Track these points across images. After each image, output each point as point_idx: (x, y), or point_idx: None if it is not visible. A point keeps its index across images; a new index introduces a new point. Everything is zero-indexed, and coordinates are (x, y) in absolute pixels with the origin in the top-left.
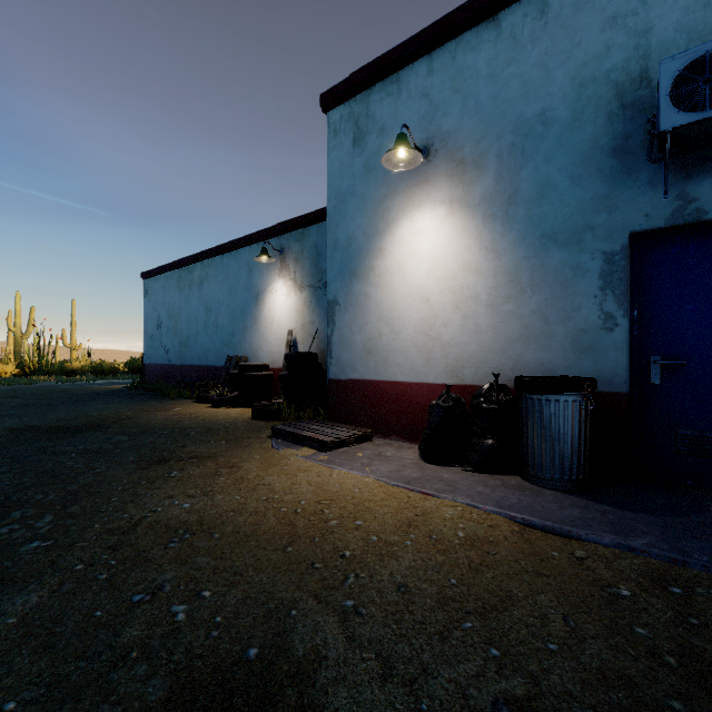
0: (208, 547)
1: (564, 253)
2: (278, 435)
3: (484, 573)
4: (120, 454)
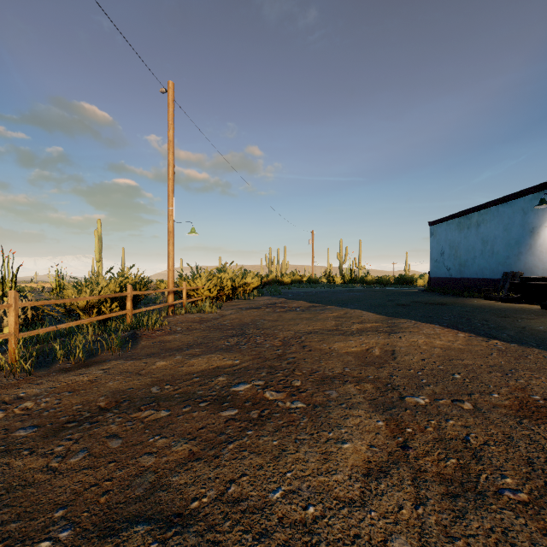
0: None
1: None
2: None
3: None
4: (479, 313)
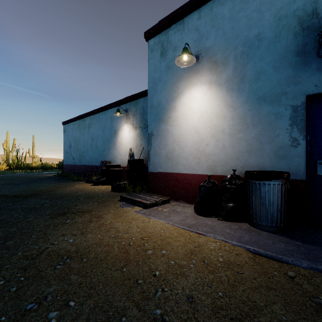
0: (78, 268)
1: (270, 107)
2: (123, 200)
3: (237, 287)
4: (43, 210)
